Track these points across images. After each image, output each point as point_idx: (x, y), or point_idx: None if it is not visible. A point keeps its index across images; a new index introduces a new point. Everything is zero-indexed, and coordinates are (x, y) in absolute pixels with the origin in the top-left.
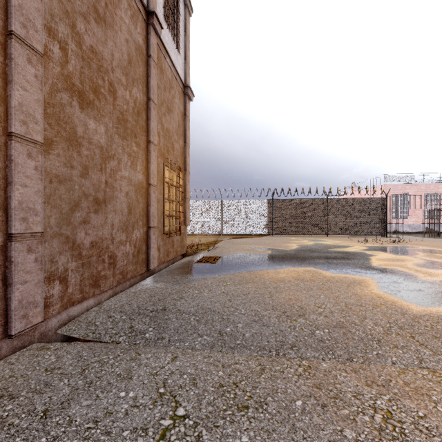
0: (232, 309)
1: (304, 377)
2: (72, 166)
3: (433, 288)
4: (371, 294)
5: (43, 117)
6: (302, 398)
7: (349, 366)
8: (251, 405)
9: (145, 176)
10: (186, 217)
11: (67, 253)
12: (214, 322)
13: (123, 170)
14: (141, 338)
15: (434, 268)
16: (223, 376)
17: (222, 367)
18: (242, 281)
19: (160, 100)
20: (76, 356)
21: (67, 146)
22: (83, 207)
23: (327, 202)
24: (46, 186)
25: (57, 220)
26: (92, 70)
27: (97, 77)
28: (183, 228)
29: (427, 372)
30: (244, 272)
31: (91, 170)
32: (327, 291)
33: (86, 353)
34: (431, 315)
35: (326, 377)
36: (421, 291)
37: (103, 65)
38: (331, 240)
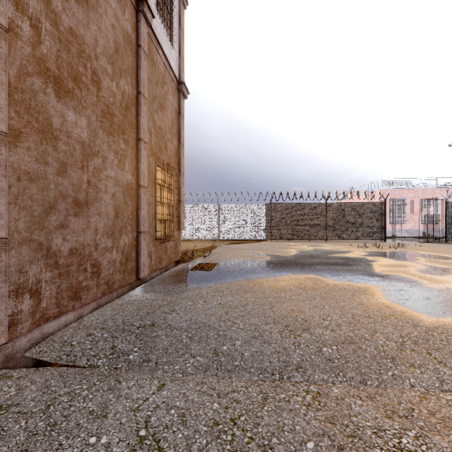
0: (229, 323)
1: (313, 408)
2: (47, 162)
3: (441, 296)
4: (378, 304)
5: (7, 102)
6: (313, 437)
7: (363, 391)
8: (252, 451)
9: (134, 176)
10: (180, 222)
11: (40, 261)
12: (209, 339)
13: (108, 169)
14: (123, 360)
15: (437, 274)
16: (218, 410)
17: (217, 396)
18: (240, 290)
19: (152, 95)
20: (42, 387)
21: (40, 139)
22: (61, 209)
23: (325, 206)
24: (13, 184)
25: (27, 224)
26: (72, 54)
27: (78, 63)
28: (177, 234)
29: (451, 396)
30: (242, 280)
31: (70, 168)
32: (331, 300)
33: (55, 382)
34: (444, 327)
35: (339, 407)
36: (429, 300)
37: (84, 51)
38: (330, 245)
